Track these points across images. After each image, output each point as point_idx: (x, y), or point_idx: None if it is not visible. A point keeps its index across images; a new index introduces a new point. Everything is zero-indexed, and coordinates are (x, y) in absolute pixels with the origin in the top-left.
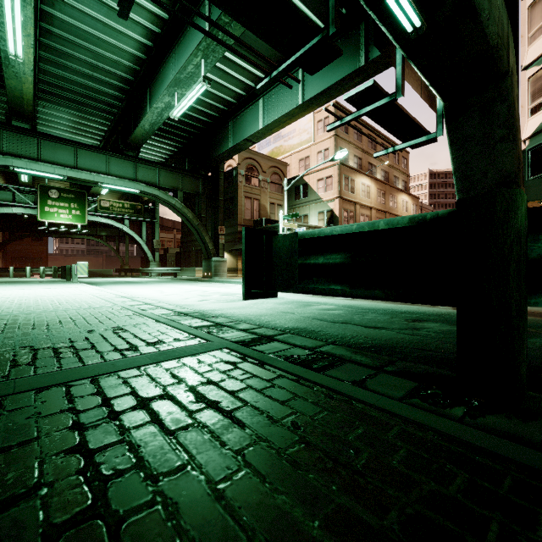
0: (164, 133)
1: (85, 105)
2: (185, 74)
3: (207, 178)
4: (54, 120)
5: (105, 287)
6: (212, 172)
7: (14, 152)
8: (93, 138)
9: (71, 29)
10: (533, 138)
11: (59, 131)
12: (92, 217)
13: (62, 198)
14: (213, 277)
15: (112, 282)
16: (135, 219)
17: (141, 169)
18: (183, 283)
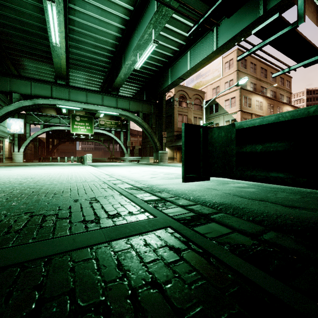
0: (132, 80)
1: (91, 69)
2: (142, 40)
3: (156, 104)
4: (77, 79)
5: (100, 168)
6: (159, 100)
7: (58, 97)
8: (96, 87)
9: (83, 26)
10: None
11: (80, 85)
12: (96, 130)
13: (81, 120)
14: (159, 162)
15: (104, 165)
16: (117, 130)
17: (120, 101)
18: (142, 166)
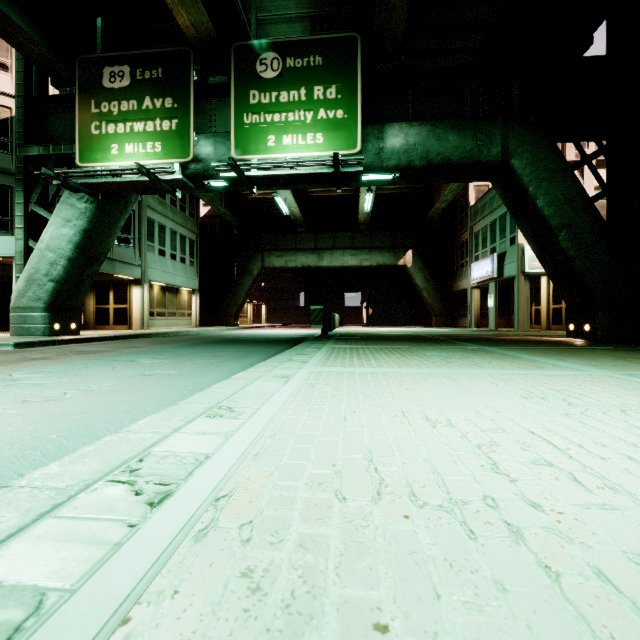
0: None
1: None
2: None
3: None
4: None
5: None
6: None
7: None
8: None
9: None
10: None
11: None
12: None
13: None
14: None
15: None
16: None
17: None
18: None
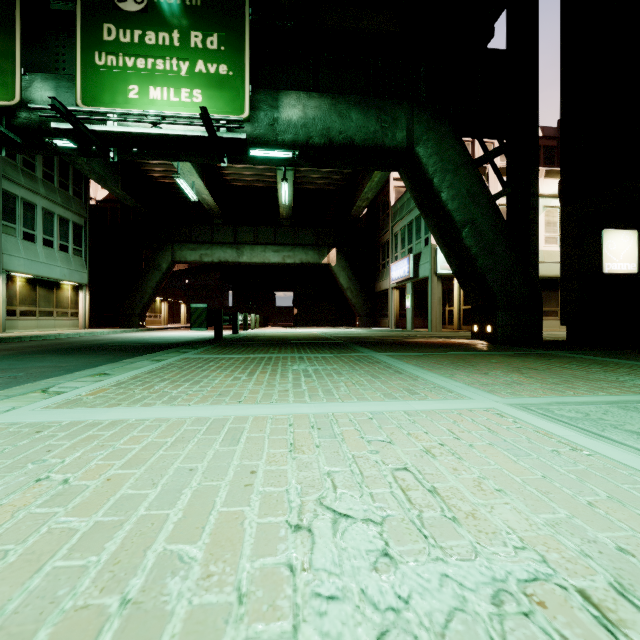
0: None
1: None
2: None
3: None
4: None
5: None
6: None
7: None
8: None
9: None
10: None
11: None
12: None
13: None
14: None
15: None
16: None
17: None
18: None
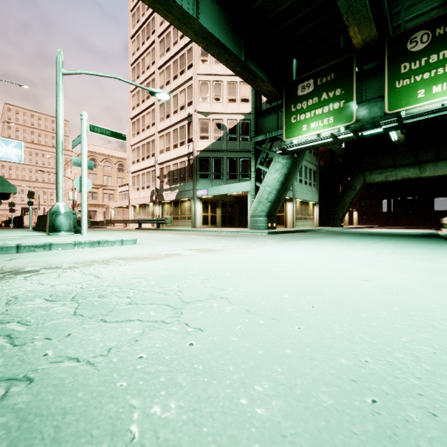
0: None
1: None
2: None
3: None
4: None
5: None
6: None
7: None
8: None
9: None
10: (202, 152)
11: None
12: None
13: None
14: None
15: None
16: None
17: None
18: None
